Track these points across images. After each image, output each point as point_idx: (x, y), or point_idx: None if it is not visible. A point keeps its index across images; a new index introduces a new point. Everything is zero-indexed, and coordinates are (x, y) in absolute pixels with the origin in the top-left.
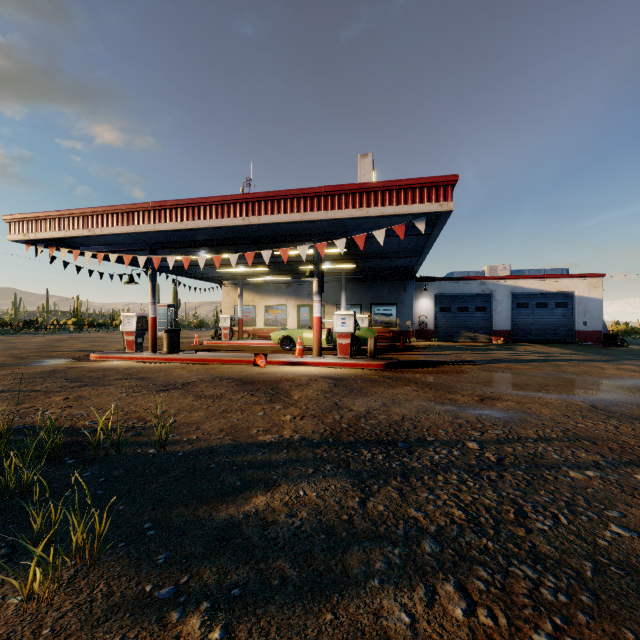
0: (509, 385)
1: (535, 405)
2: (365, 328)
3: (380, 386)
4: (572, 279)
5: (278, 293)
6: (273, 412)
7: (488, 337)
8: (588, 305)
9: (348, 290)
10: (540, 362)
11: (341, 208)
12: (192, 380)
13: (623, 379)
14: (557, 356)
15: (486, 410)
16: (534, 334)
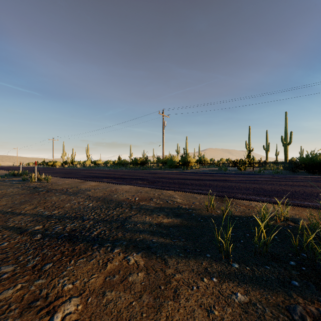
0: None
1: None
2: None
3: None
4: None
5: None
6: None
7: None
8: None
9: None
10: None
11: None
12: None
13: None
14: None
15: None
16: None
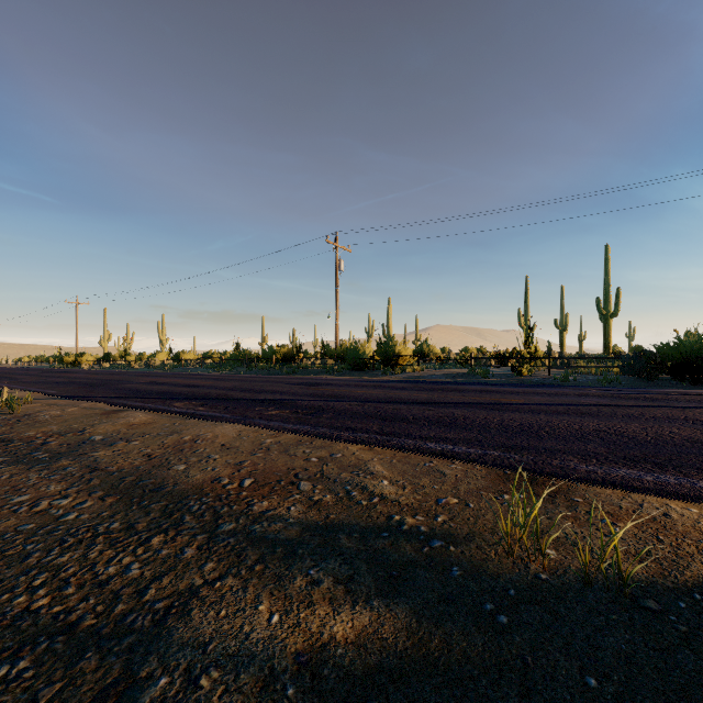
0: None
1: None
2: None
3: None
4: None
5: None
6: None
7: None
8: None
9: None
10: None
11: None
12: None
13: None
14: None
15: None
16: None
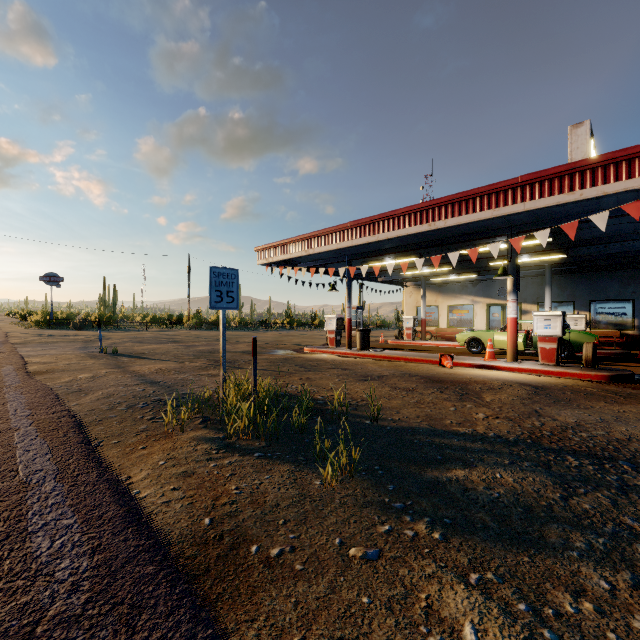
0: None
1: None
2: (579, 331)
3: (599, 400)
4: None
5: (463, 292)
6: (464, 409)
7: None
8: None
9: (554, 285)
10: None
11: (543, 196)
12: (385, 374)
13: None
14: None
15: None
16: None
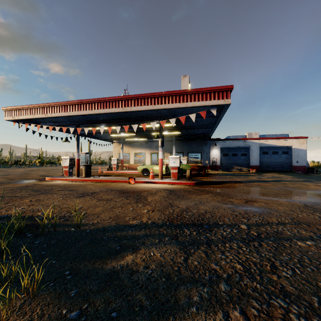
0: (260, 194)
1: (275, 204)
2: (185, 164)
3: (193, 194)
4: (291, 139)
5: (141, 147)
6: (137, 208)
7: (247, 169)
8: (299, 153)
9: (176, 145)
10: (275, 182)
11: (173, 103)
12: (96, 191)
13: (319, 191)
14: (283, 179)
15: (249, 207)
16: (271, 167)
